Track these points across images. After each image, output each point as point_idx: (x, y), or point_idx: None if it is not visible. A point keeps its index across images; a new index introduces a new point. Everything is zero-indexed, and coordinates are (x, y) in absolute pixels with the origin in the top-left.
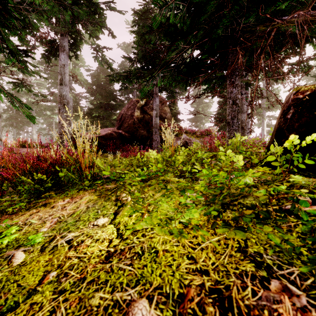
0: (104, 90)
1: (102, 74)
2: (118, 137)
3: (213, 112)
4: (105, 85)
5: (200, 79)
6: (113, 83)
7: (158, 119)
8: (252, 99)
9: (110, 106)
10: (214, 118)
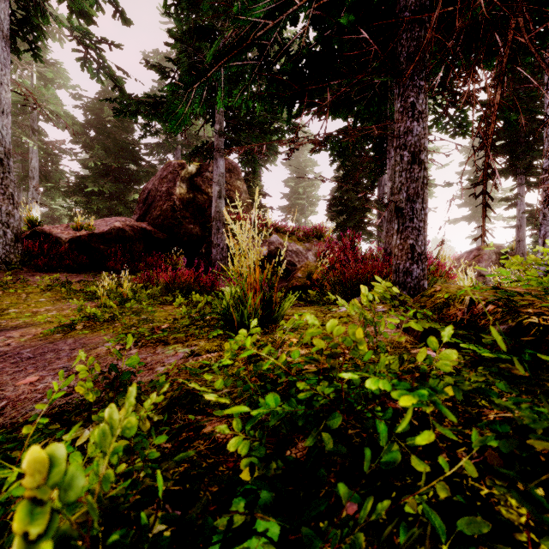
0: (114, 140)
1: (109, 108)
2: (137, 237)
3: (322, 197)
4: (116, 131)
5: (328, 93)
6: (132, 128)
7: (223, 202)
8: (483, 143)
9: (127, 174)
10: (327, 207)
